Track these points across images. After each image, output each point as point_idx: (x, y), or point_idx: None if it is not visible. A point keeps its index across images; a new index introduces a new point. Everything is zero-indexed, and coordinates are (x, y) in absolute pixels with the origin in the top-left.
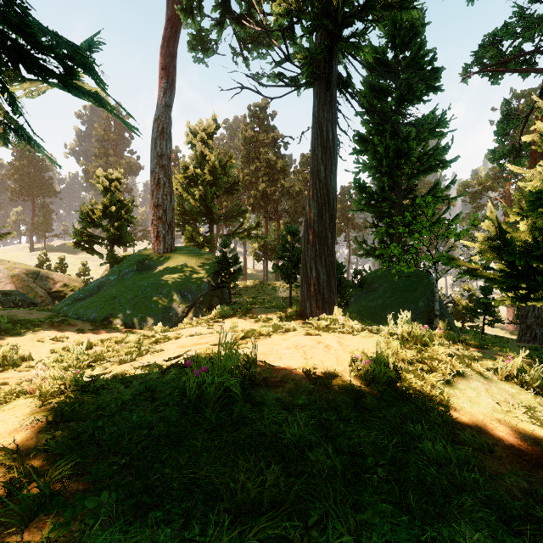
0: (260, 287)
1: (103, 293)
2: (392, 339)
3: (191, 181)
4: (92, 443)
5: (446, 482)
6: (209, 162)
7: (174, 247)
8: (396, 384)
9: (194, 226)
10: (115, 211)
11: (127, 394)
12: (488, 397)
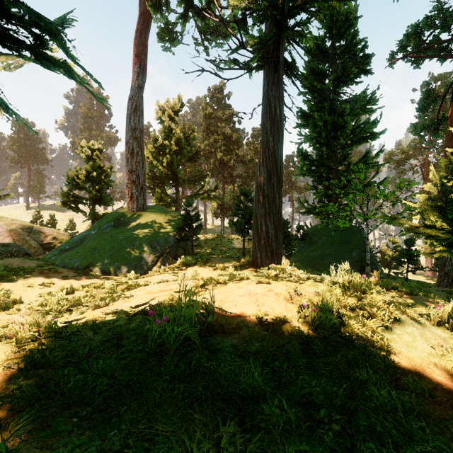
0: (218, 239)
1: (85, 245)
2: (334, 288)
3: (160, 151)
4: (57, 392)
5: (396, 432)
6: (175, 135)
7: (145, 206)
8: (340, 330)
9: (163, 189)
10: (96, 176)
11: (95, 341)
12: (423, 341)
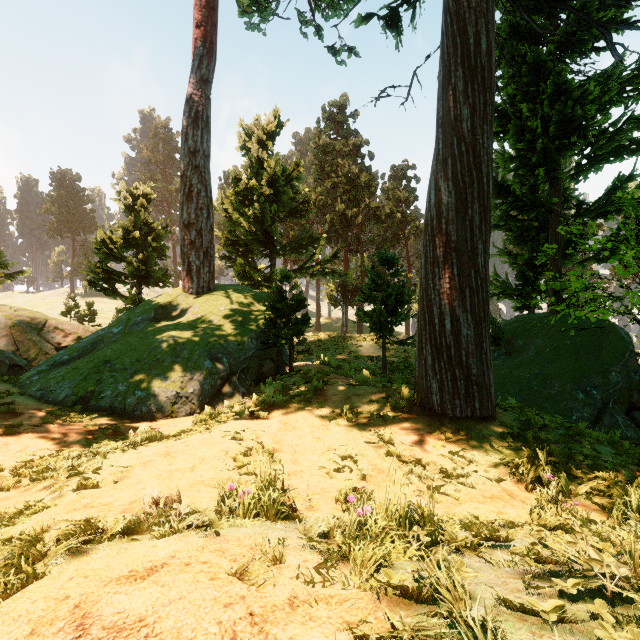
0: (337, 341)
1: (93, 355)
2: None
3: (245, 199)
4: None
5: None
6: (268, 170)
7: (213, 284)
8: None
9: (251, 261)
10: (141, 238)
11: None
12: None
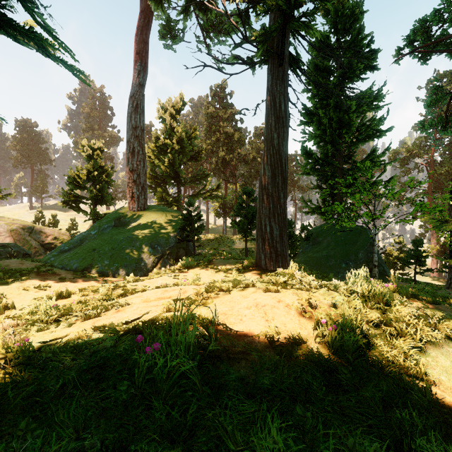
0: (220, 239)
1: (84, 246)
2: (352, 298)
3: (161, 150)
4: None
5: None
6: (177, 133)
7: (146, 206)
8: (367, 354)
9: (164, 188)
10: (97, 175)
11: (73, 371)
12: None
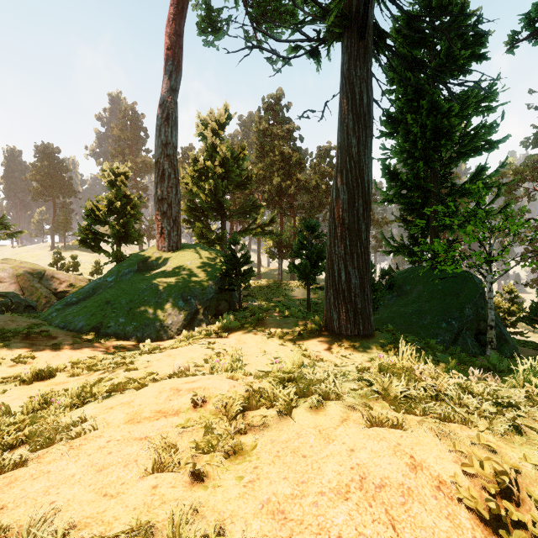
0: (274, 287)
1: (96, 297)
2: None
3: (201, 175)
4: None
5: None
6: (220, 153)
7: (180, 244)
8: None
9: (206, 223)
10: (121, 207)
11: None
12: None
